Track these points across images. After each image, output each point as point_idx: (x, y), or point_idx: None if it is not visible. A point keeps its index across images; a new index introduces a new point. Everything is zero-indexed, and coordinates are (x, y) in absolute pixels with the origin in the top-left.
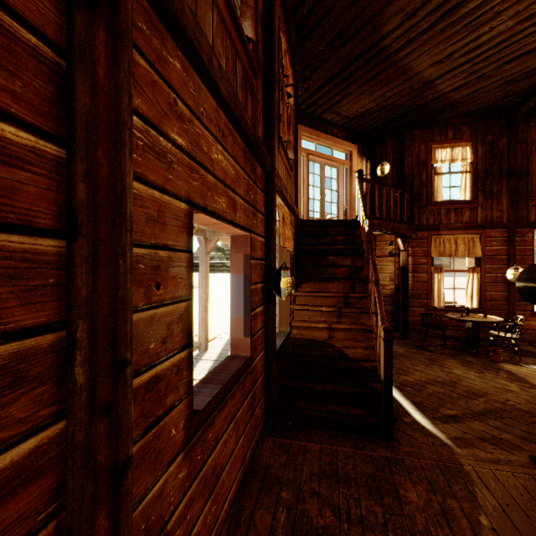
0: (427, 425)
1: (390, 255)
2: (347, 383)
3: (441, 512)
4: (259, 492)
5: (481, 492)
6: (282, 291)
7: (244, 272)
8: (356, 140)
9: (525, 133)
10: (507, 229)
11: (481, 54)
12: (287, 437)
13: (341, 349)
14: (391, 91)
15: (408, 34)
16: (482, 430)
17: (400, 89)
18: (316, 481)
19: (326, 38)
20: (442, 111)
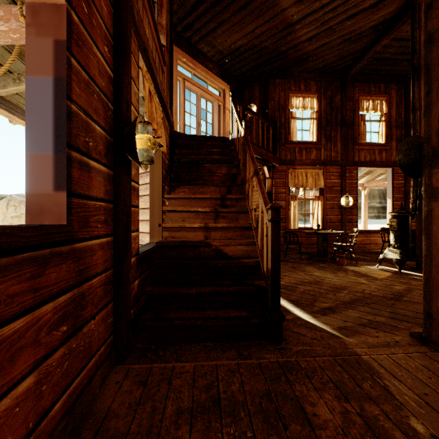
0: (310, 320)
1: None
2: (226, 284)
3: (367, 429)
4: None
5: (392, 384)
6: (140, 153)
7: (55, 73)
8: (228, 81)
9: (352, 93)
10: (341, 166)
11: (333, 1)
12: (148, 361)
13: (219, 248)
14: (260, 28)
15: None
16: (359, 317)
17: (268, 27)
18: (187, 423)
19: None
20: (298, 63)
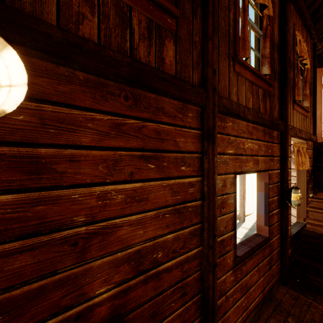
0: None
1: None
2: None
3: None
4: (272, 310)
5: None
6: (293, 202)
7: (264, 191)
8: None
9: None
10: None
11: None
12: (297, 291)
13: None
14: None
15: None
16: None
17: None
18: None
19: None
20: None
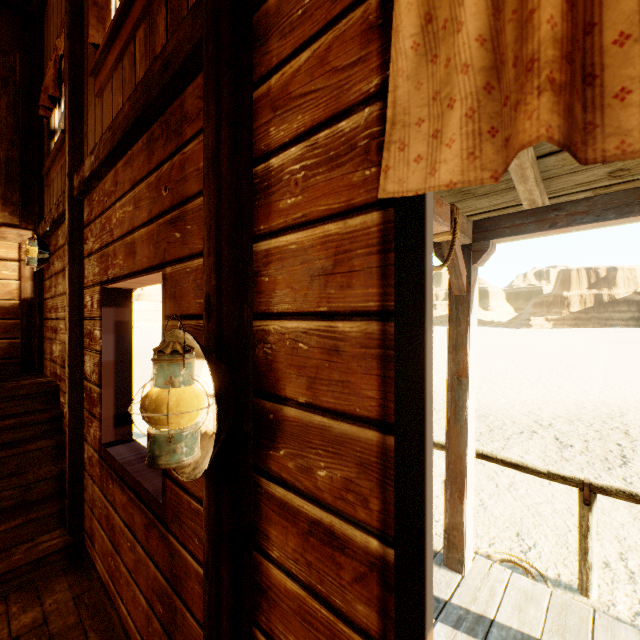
0: None
1: None
2: None
3: None
4: None
5: None
6: None
7: None
8: None
9: None
10: None
11: None
12: None
13: None
14: None
15: None
16: None
17: None
18: None
19: None
20: None
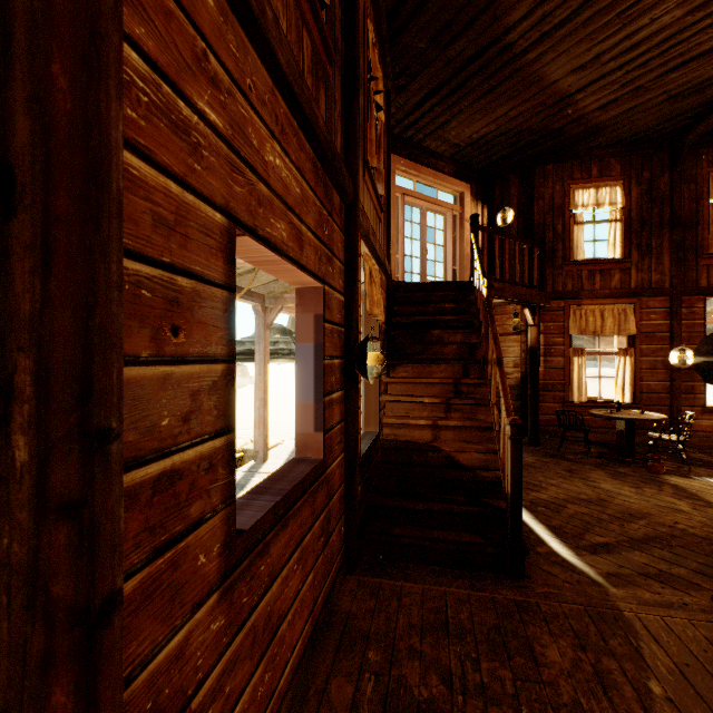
0: (569, 557)
1: (515, 332)
2: (458, 501)
3: (595, 677)
4: (335, 653)
5: (648, 647)
6: (369, 371)
7: (315, 340)
8: (468, 177)
9: (694, 169)
10: (671, 297)
11: (639, 56)
12: (376, 575)
13: (450, 454)
14: (516, 109)
15: (540, 27)
16: (645, 563)
17: (529, 106)
18: (418, 635)
19: (429, 30)
20: (584, 139)
